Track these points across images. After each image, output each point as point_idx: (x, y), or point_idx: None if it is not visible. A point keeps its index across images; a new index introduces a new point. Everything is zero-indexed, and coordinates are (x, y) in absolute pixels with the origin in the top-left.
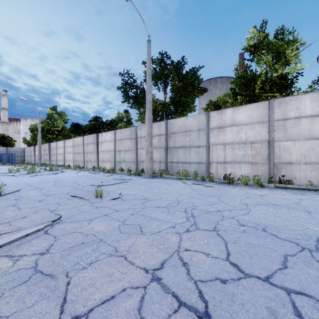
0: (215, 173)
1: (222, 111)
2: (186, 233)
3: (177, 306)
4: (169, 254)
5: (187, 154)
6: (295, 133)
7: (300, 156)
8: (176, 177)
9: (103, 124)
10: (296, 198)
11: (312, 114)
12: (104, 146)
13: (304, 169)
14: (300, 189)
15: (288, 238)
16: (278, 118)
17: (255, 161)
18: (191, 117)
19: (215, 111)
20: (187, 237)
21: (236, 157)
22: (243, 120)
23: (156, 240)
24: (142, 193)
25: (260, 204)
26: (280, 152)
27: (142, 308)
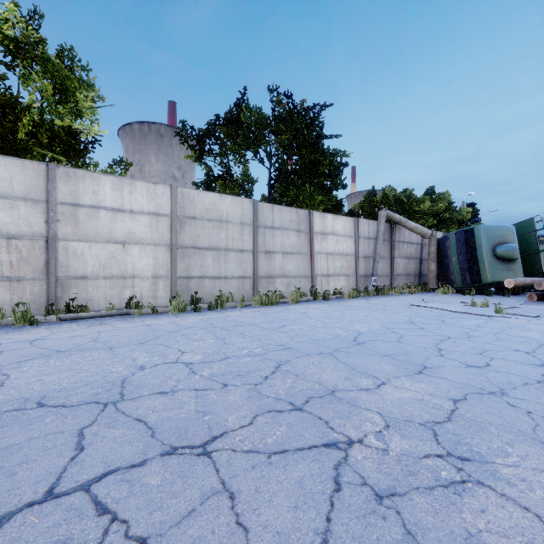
0: None
1: None
2: None
3: None
4: None
5: None
6: (91, 230)
7: (99, 266)
8: None
9: None
10: (94, 332)
11: (114, 207)
12: None
13: (104, 286)
14: (98, 317)
15: (84, 400)
16: (65, 201)
17: (19, 274)
18: None
19: None
20: None
21: None
22: None
23: None
24: None
25: (32, 357)
26: (69, 260)
27: None
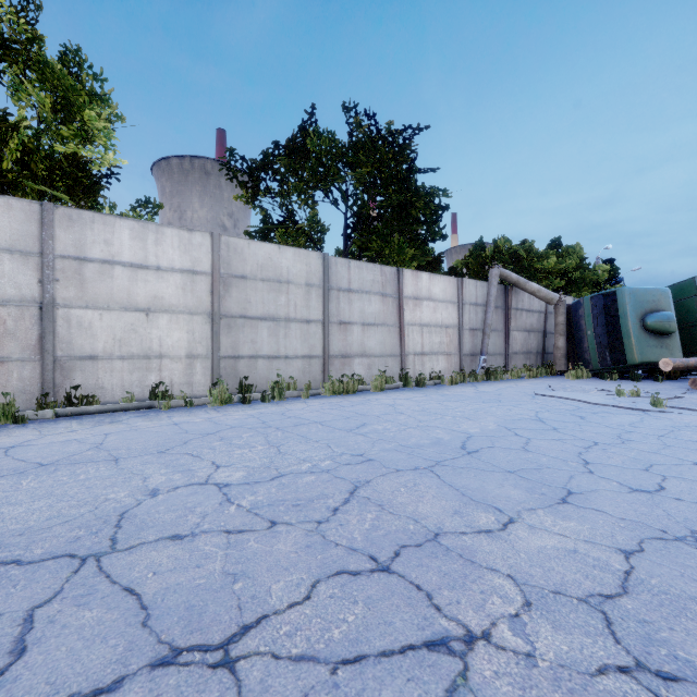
0: None
1: None
2: None
3: None
4: None
5: None
6: (103, 293)
7: (113, 342)
8: None
9: None
10: (99, 434)
11: (134, 263)
12: None
13: (120, 369)
14: (111, 412)
15: (53, 550)
16: (67, 254)
17: (3, 354)
18: None
19: None
20: None
21: None
22: None
23: None
24: None
25: None
26: (72, 333)
27: None
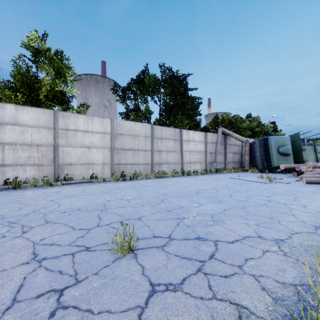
0: None
1: None
2: (25, 233)
3: (72, 255)
4: (31, 248)
5: None
6: (74, 141)
7: (77, 159)
8: None
9: None
10: (81, 189)
11: (84, 130)
12: None
13: (79, 168)
14: (78, 183)
15: (93, 209)
16: (62, 128)
17: (42, 163)
18: None
19: None
20: (30, 234)
21: (19, 159)
22: (28, 122)
23: (2, 250)
24: None
25: (63, 197)
26: (64, 156)
27: (54, 269)
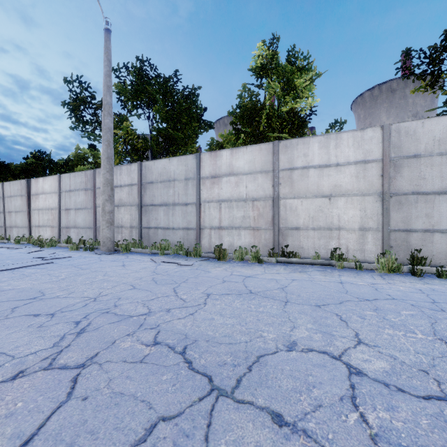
0: (208, 244)
1: (217, 154)
2: (1, 384)
3: None
4: None
5: (170, 215)
6: (302, 188)
7: (308, 219)
8: (150, 251)
9: (53, 165)
10: (289, 279)
11: (320, 164)
12: (41, 201)
13: (312, 236)
14: (304, 264)
15: (207, 366)
16: (284, 168)
17: (258, 225)
18: (175, 159)
19: (207, 153)
20: None
21: (234, 220)
22: (243, 168)
23: None
24: (48, 284)
25: (231, 292)
26: (287, 214)
27: None
